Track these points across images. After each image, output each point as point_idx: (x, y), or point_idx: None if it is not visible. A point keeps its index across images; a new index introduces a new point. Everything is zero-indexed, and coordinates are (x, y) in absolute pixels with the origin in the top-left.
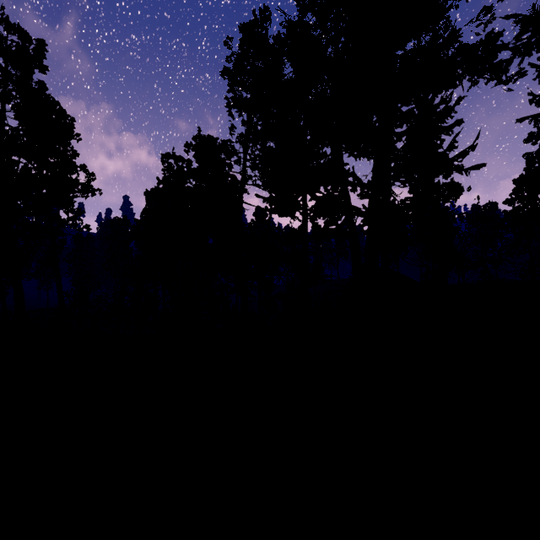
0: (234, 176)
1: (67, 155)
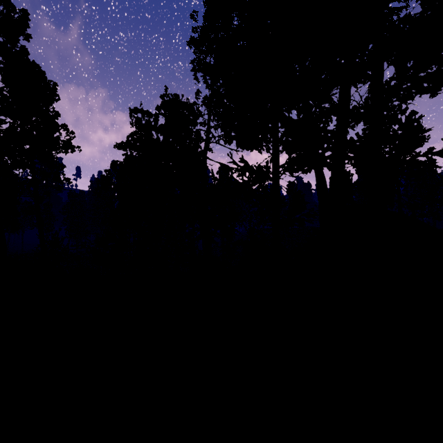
0: (198, 131)
1: (48, 115)
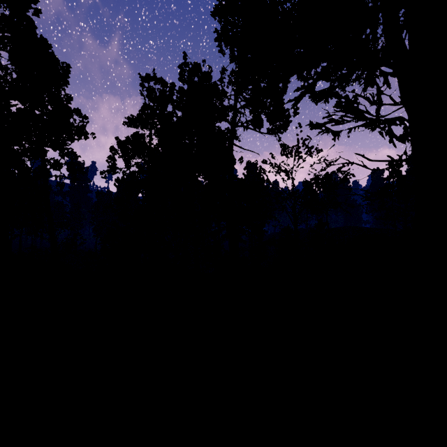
0: (222, 106)
1: (60, 98)
